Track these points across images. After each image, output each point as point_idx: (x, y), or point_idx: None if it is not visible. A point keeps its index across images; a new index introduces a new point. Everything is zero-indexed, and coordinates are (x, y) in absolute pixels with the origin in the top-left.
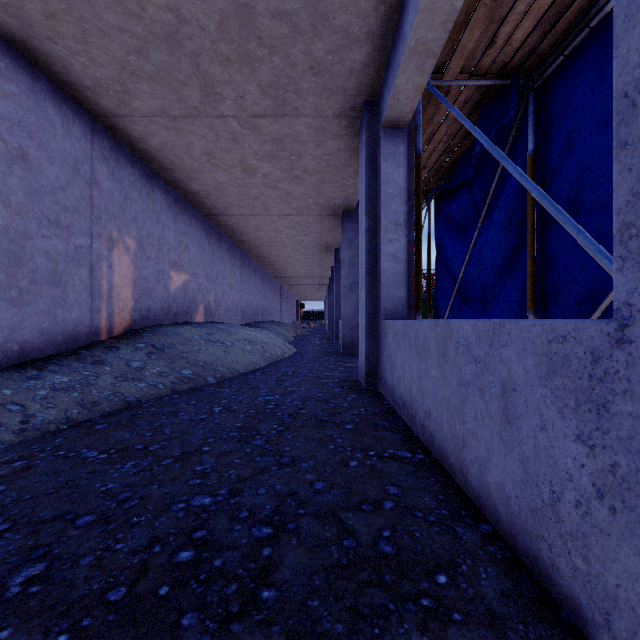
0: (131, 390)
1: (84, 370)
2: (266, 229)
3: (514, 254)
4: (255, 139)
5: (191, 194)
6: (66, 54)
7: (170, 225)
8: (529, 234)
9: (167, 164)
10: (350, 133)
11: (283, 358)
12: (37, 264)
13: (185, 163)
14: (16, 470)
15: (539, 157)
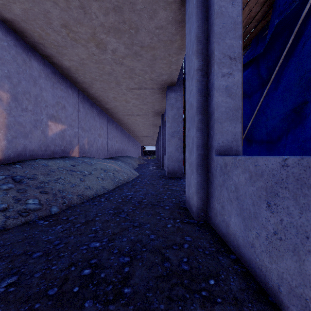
0: None
1: None
2: (120, 100)
3: (304, 104)
4: (99, 7)
5: (65, 70)
6: None
7: (48, 89)
8: None
9: (37, 38)
10: (178, 0)
11: (128, 181)
12: None
13: (51, 37)
14: None
15: None
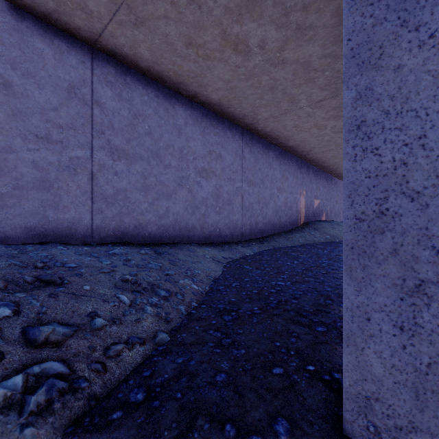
0: (314, 239)
1: (300, 233)
2: None
3: None
4: None
5: (322, 167)
6: (297, 149)
7: (314, 182)
8: None
9: (315, 161)
10: None
11: None
12: (288, 204)
13: (323, 160)
14: (307, 246)
15: None
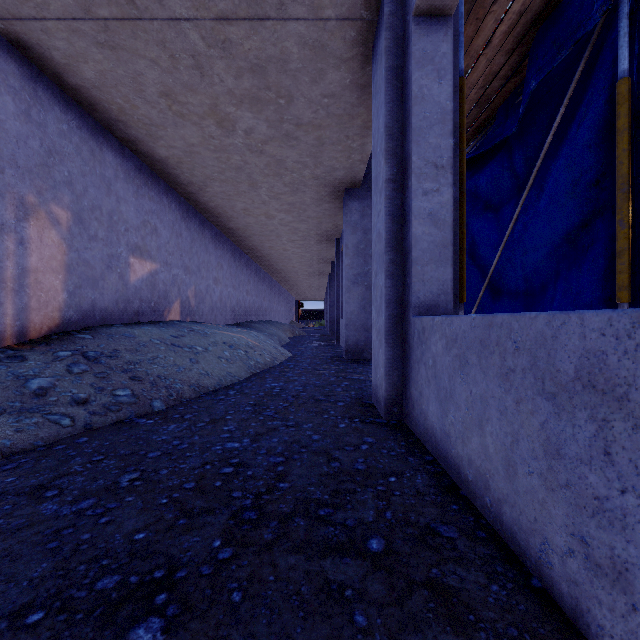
0: (3, 433)
1: None
2: (256, 213)
3: (581, 228)
4: (227, 67)
5: (158, 162)
6: None
7: (129, 199)
8: (621, 193)
9: (116, 113)
10: (360, 55)
11: (272, 366)
12: None
13: (140, 111)
14: None
15: (637, 79)
